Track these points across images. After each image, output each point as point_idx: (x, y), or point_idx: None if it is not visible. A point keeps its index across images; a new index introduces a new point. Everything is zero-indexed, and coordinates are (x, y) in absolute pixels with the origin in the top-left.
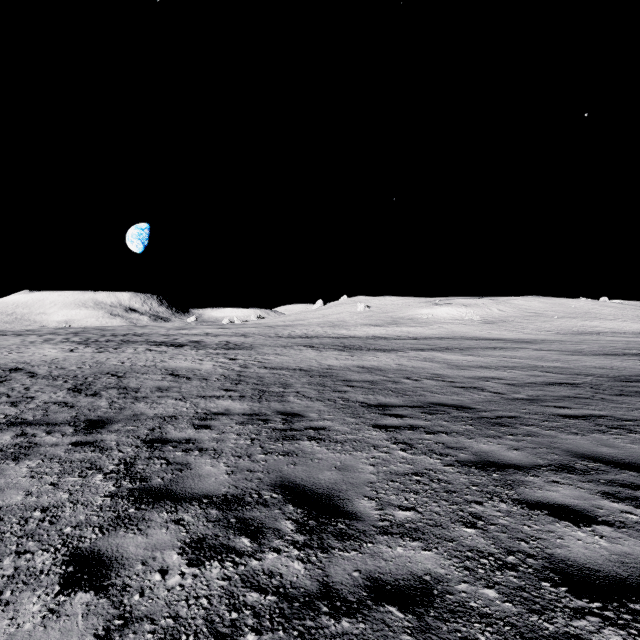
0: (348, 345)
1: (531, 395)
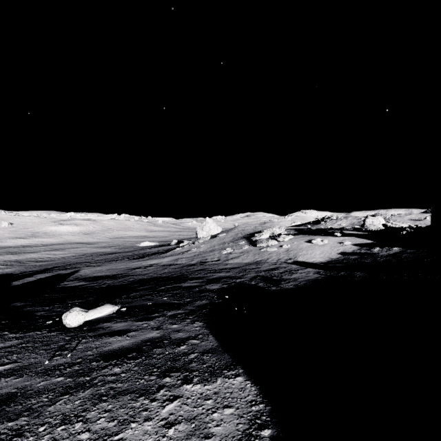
0: (13, 252)
1: (65, 258)
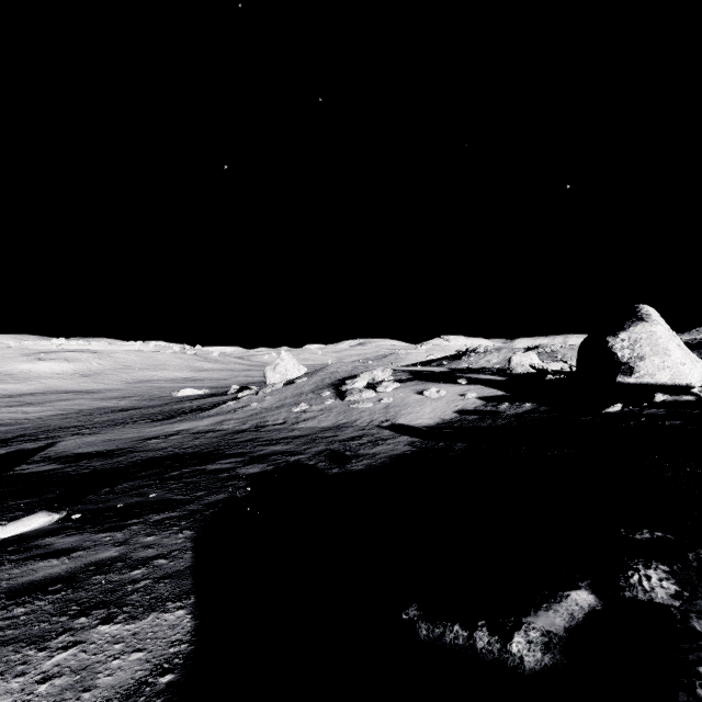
0: None
1: (42, 418)
